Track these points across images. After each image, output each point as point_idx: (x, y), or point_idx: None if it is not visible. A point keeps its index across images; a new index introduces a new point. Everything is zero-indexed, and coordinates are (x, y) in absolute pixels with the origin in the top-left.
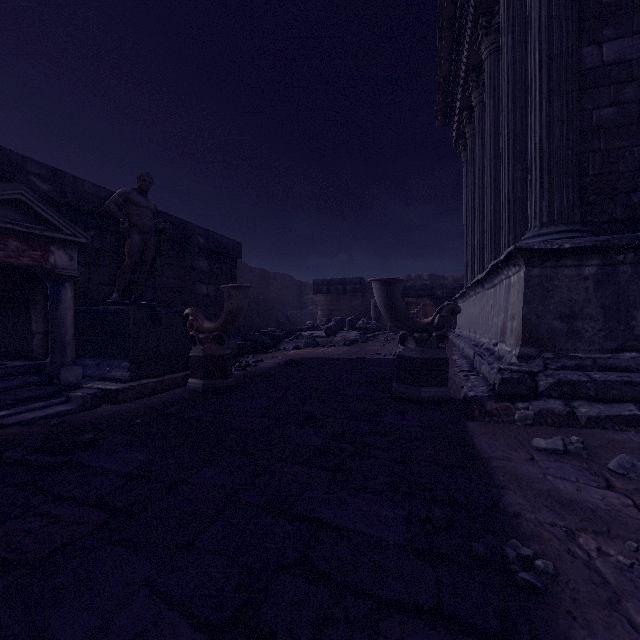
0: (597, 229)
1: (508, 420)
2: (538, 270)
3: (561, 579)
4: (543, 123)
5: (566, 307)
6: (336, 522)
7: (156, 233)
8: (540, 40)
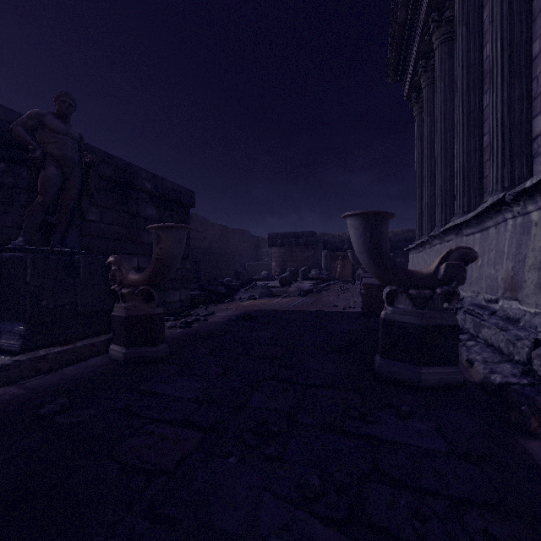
0: None
1: None
2: None
3: None
4: None
5: None
6: None
7: (82, 168)
8: None
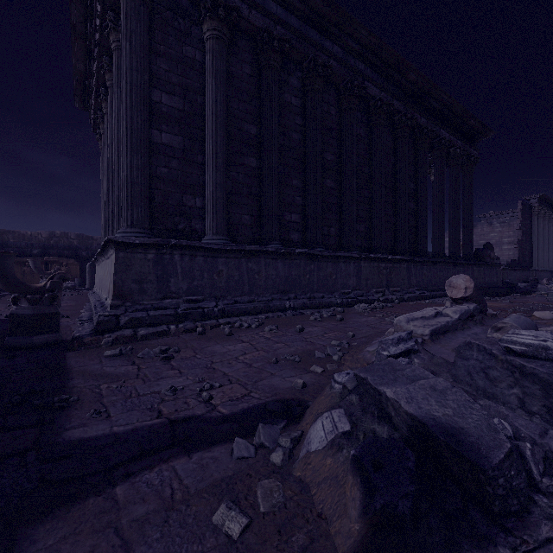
0: (160, 232)
1: (97, 346)
2: (124, 253)
3: (80, 401)
4: (128, 165)
5: (139, 276)
6: None
7: None
8: (127, 115)
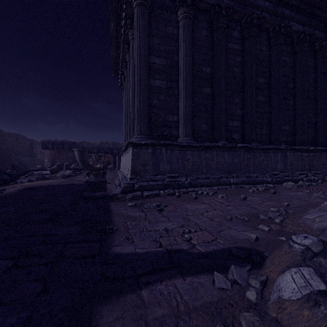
0: (154, 137)
1: (124, 199)
2: (136, 149)
3: (118, 230)
4: (138, 100)
5: (143, 162)
6: (54, 233)
7: None
8: (137, 72)
